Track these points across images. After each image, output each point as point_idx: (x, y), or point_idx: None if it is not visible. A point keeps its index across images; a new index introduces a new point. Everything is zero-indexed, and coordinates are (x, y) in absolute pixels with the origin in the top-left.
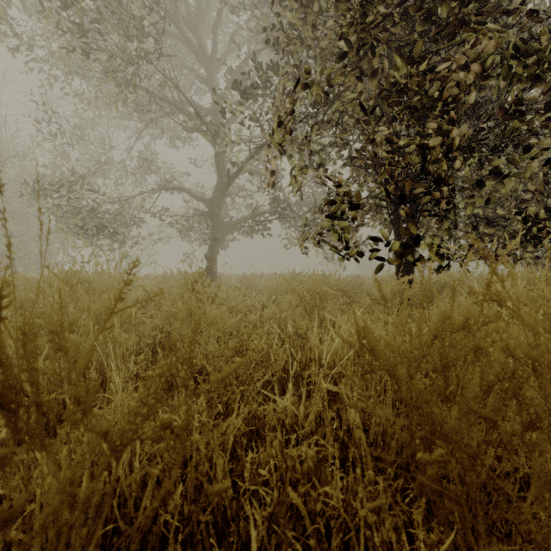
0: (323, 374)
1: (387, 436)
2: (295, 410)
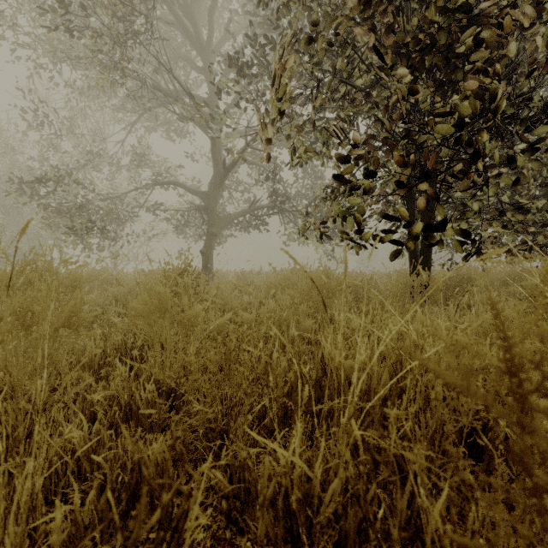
0: (352, 411)
1: None
2: (308, 472)
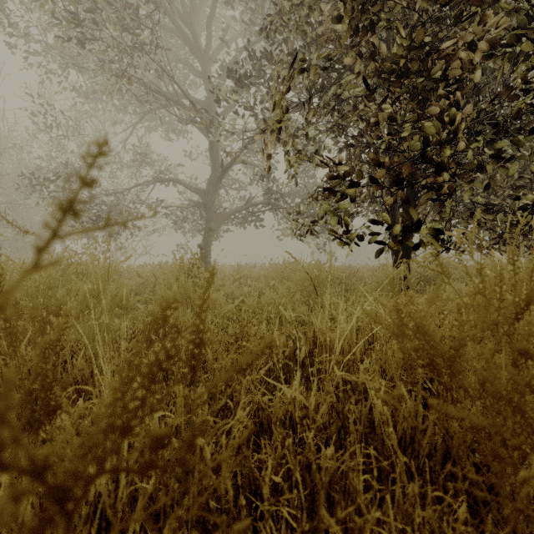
0: (335, 362)
1: (418, 433)
2: (305, 401)
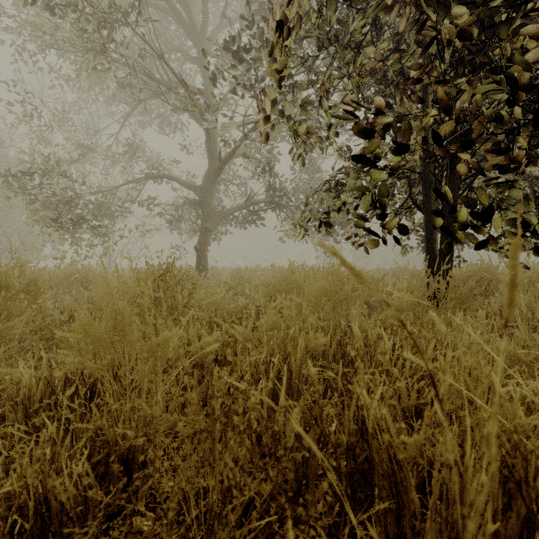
0: None
1: None
2: None
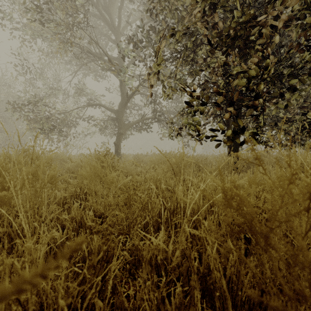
0: (186, 221)
1: (241, 275)
2: (166, 248)
